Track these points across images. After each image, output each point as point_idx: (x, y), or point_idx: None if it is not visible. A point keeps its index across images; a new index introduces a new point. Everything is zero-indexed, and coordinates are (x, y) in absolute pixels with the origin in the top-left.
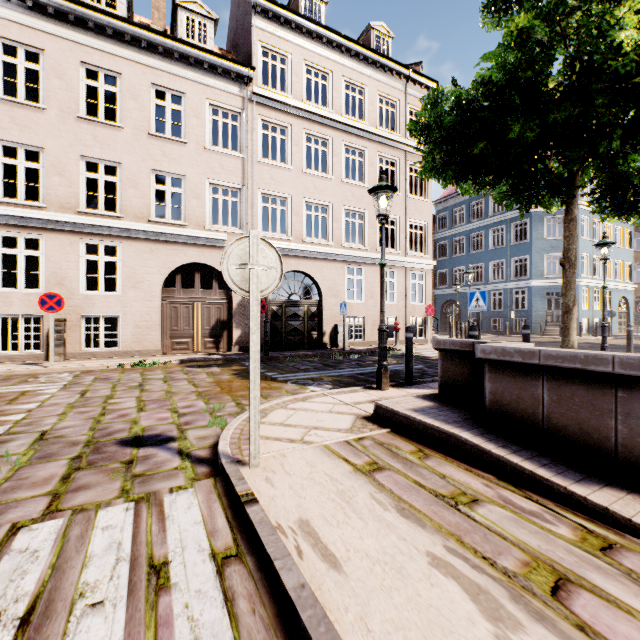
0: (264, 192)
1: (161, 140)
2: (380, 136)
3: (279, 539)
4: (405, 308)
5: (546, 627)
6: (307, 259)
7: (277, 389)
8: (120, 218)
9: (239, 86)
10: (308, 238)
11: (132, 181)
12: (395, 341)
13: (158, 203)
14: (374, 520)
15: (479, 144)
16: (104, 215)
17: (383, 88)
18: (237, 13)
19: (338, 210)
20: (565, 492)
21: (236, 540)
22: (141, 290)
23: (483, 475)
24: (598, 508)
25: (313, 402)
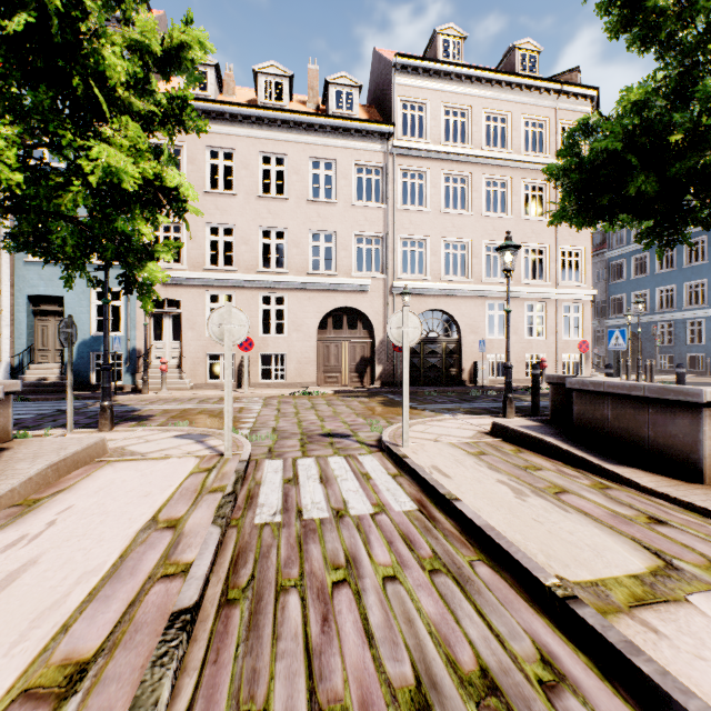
0: (403, 237)
1: (316, 204)
2: (525, 162)
3: (421, 468)
4: (556, 344)
5: (541, 498)
6: (445, 297)
7: (417, 414)
8: (286, 273)
9: (381, 143)
10: (446, 276)
11: (295, 242)
12: (541, 379)
13: (314, 258)
14: (473, 469)
15: (606, 195)
16: (275, 272)
17: (529, 110)
18: (378, 70)
19: (478, 245)
20: (599, 468)
21: (399, 471)
22: (301, 332)
23: (555, 462)
24: (614, 474)
25: (445, 422)
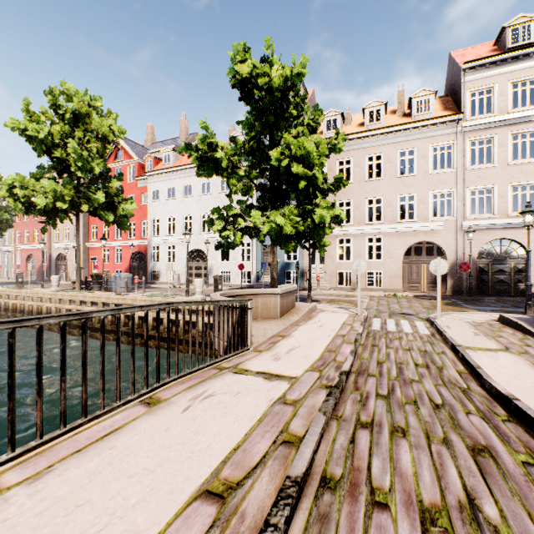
0: (471, 188)
1: (402, 178)
2: None
3: (439, 325)
4: None
5: (485, 336)
6: (512, 229)
7: (463, 310)
8: (382, 223)
9: (451, 127)
10: (514, 212)
11: (388, 204)
12: None
13: (401, 212)
14: (465, 328)
15: None
16: (375, 224)
17: None
18: (452, 70)
19: None
20: (533, 333)
21: (430, 326)
22: (392, 258)
23: (517, 332)
24: None
25: (476, 314)
